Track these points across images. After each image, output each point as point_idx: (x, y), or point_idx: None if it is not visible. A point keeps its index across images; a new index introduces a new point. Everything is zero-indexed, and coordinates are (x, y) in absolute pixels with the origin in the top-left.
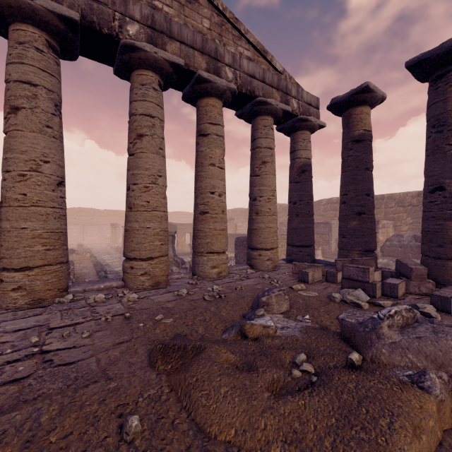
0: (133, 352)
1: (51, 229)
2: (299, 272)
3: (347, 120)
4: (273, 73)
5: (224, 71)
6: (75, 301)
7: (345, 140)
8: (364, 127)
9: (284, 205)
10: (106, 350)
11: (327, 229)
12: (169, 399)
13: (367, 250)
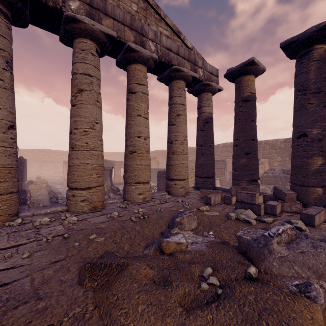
0: (65, 270)
1: (2, 165)
2: (204, 197)
3: (239, 85)
4: (185, 49)
5: (148, 44)
6: (23, 224)
7: (237, 99)
8: (250, 90)
9: (193, 148)
10: (42, 269)
11: (223, 165)
12: (92, 317)
13: (253, 180)
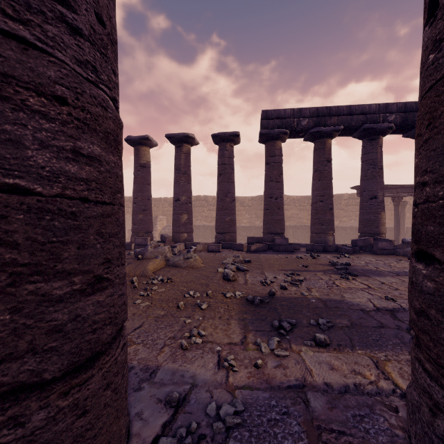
0: None
1: None
2: None
3: (137, 152)
4: None
5: None
6: None
7: (136, 164)
8: (146, 159)
9: None
10: None
11: None
12: None
13: (148, 232)
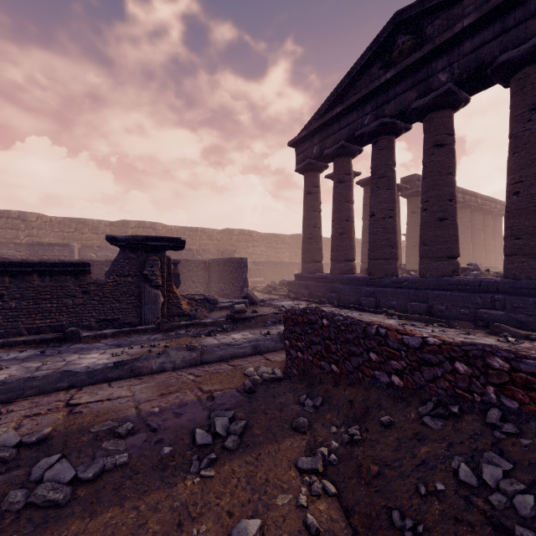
0: None
1: None
2: None
3: None
4: None
5: None
6: None
7: None
8: None
9: (50, 218)
10: None
11: (190, 256)
12: None
13: None
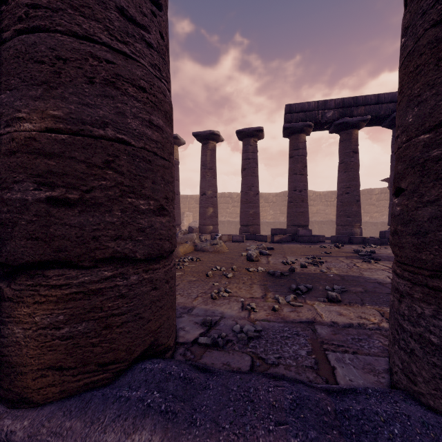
0: None
1: None
2: None
3: None
4: None
5: None
6: None
7: None
8: (175, 157)
9: None
10: None
11: None
12: None
13: (177, 224)
